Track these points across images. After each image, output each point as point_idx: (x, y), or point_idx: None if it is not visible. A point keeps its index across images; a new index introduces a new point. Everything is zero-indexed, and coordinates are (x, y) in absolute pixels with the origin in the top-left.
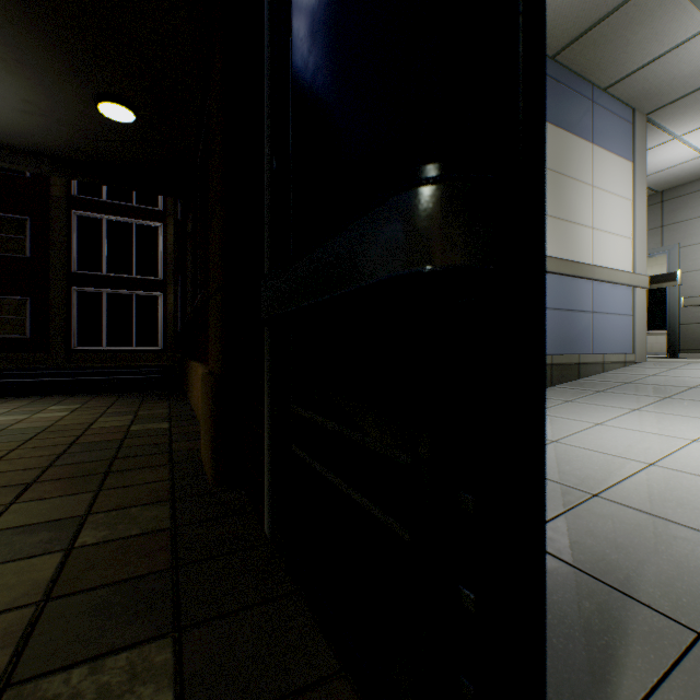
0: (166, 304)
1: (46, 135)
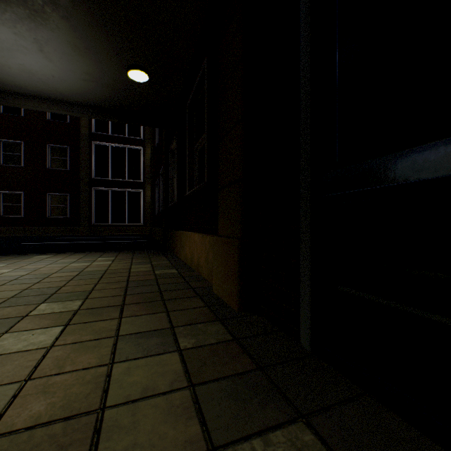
0: (145, 197)
1: (94, 93)
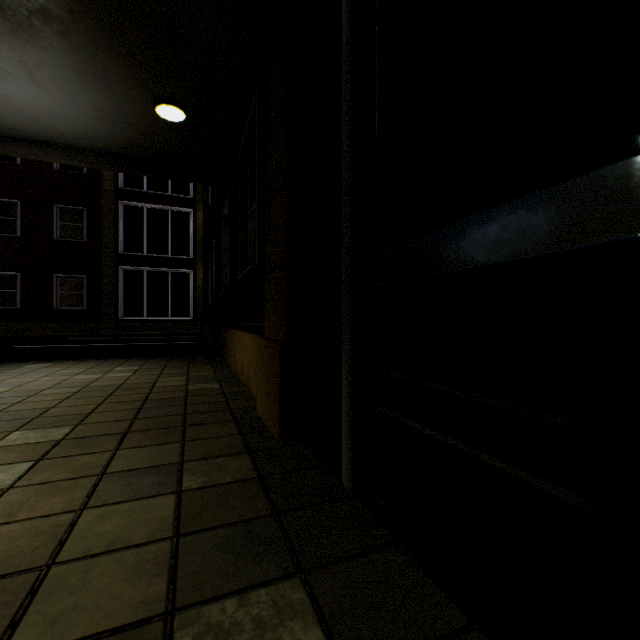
0: (196, 280)
1: (111, 136)
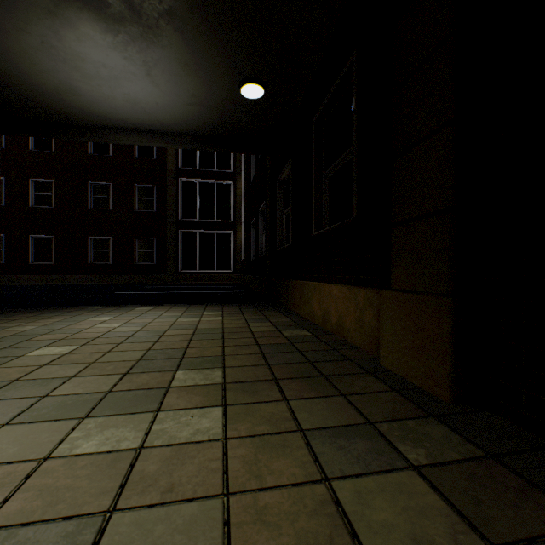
0: (235, 239)
1: (197, 119)
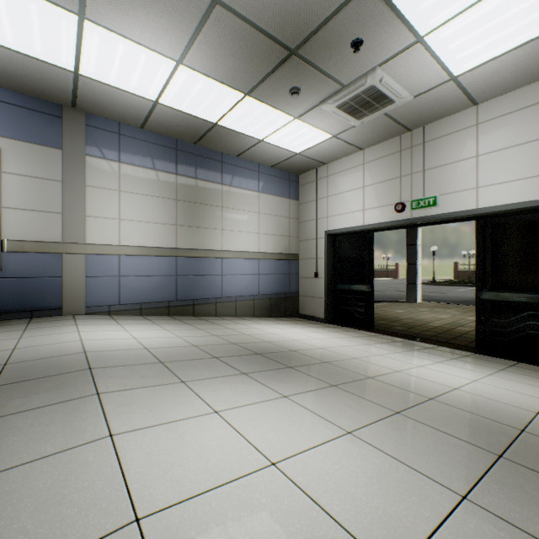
0: None
1: None
